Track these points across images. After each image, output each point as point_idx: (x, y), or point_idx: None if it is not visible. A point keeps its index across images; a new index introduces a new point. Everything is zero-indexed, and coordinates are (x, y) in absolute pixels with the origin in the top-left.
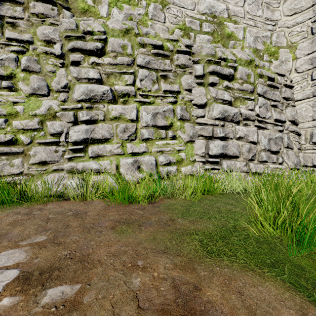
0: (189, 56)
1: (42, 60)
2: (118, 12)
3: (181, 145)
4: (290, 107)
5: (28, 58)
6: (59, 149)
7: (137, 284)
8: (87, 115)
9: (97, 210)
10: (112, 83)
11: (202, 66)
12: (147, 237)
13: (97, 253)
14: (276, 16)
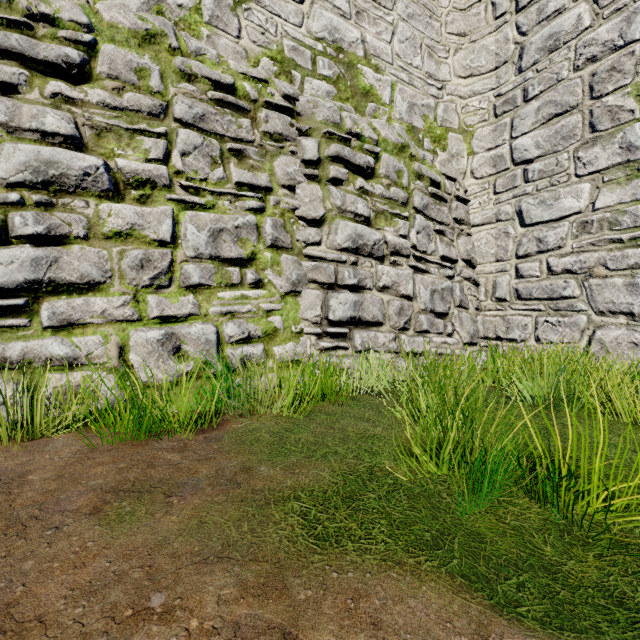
0: (290, 118)
1: None
2: None
3: (274, 300)
4: (464, 237)
5: None
6: None
7: None
8: (38, 223)
9: (59, 463)
10: (110, 151)
11: (317, 142)
12: (183, 524)
13: (36, 596)
14: (444, 74)
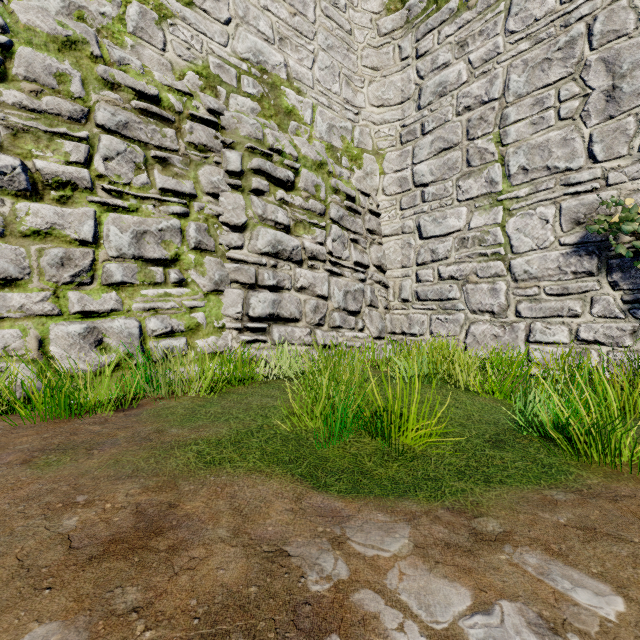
0: (215, 131)
1: None
2: None
3: (197, 298)
4: (376, 245)
5: None
6: None
7: (72, 525)
8: None
9: None
10: (27, 151)
11: (240, 156)
12: (102, 463)
13: None
14: (360, 101)
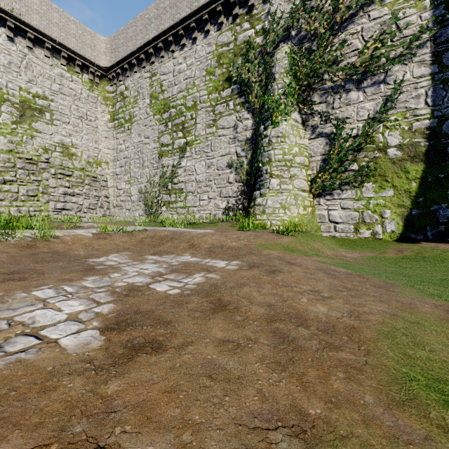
0: (48, 164)
1: None
2: (4, 138)
3: (42, 204)
4: (105, 190)
5: None
6: None
7: None
8: None
9: None
10: (3, 175)
11: (55, 170)
12: None
13: None
14: (101, 147)
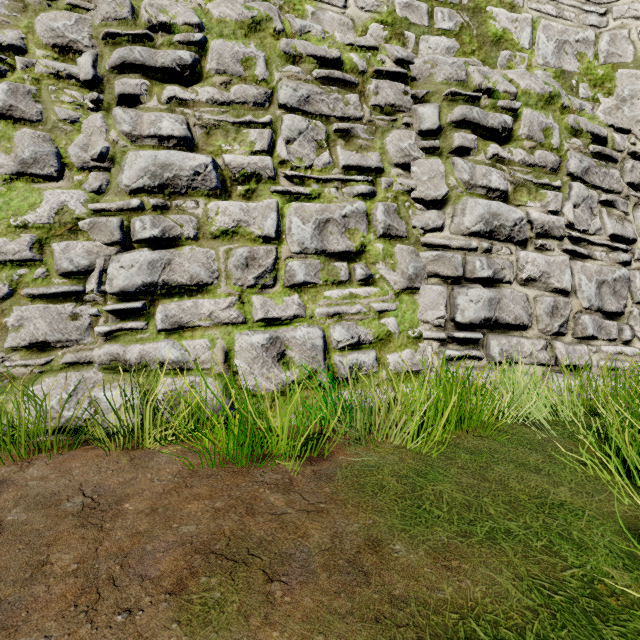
0: (404, 85)
1: (46, 94)
2: None
3: (386, 299)
4: None
5: (12, 87)
6: (82, 310)
7: None
8: (154, 227)
9: (156, 489)
10: (218, 148)
11: (437, 108)
12: None
13: None
14: None
